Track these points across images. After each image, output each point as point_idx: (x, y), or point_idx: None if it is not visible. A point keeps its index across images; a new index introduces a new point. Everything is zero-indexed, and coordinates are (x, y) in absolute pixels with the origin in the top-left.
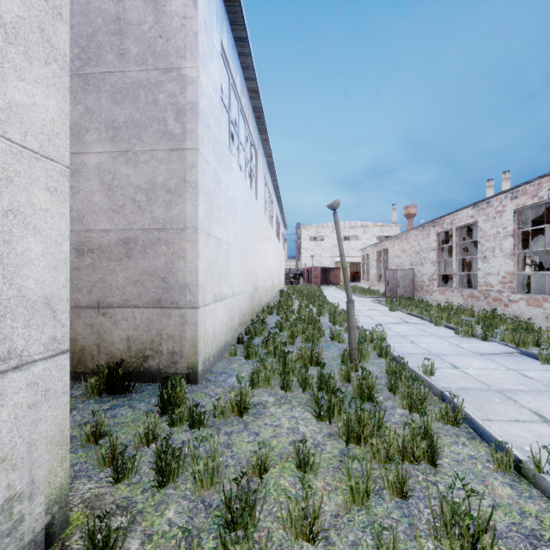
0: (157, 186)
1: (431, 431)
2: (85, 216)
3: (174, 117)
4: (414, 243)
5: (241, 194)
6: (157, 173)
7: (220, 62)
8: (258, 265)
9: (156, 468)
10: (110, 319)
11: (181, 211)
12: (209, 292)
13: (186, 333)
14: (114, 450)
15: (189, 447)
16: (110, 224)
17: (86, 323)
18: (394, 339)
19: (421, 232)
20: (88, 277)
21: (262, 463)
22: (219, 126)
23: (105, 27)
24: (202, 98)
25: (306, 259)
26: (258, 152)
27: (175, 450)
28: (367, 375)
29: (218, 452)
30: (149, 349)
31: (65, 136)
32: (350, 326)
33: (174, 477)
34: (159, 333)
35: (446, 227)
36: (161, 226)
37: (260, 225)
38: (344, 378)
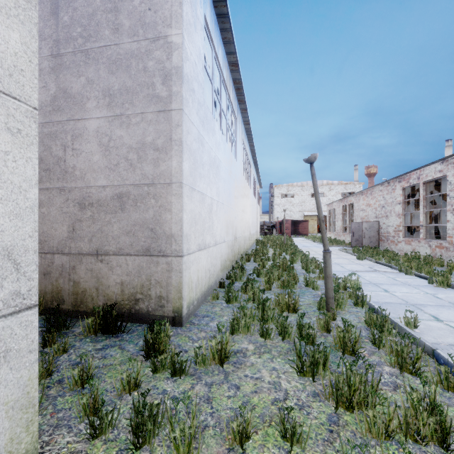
0: (147, 145)
1: (440, 407)
2: (86, 174)
3: (161, 81)
4: (379, 198)
5: (222, 155)
6: (147, 133)
7: (203, 34)
8: (237, 218)
9: (131, 430)
10: (107, 265)
11: (168, 167)
12: (193, 242)
13: (172, 280)
14: (95, 401)
15: (166, 408)
16: (107, 181)
17: (87, 268)
18: (367, 287)
19: (386, 187)
20: (88, 227)
21: (243, 433)
22: (203, 92)
23: (102, 6)
24: (186, 63)
25: (278, 213)
26: (237, 120)
27: (153, 407)
28: (350, 328)
29: (198, 407)
30: (140, 293)
31: (32, 74)
32: (326, 276)
33: (150, 439)
34: (148, 278)
35: (412, 182)
36: (150, 181)
37: (239, 183)
38: (322, 327)
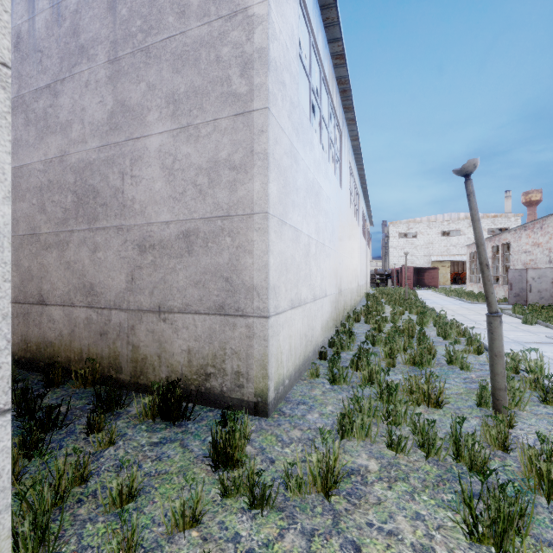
0: (220, 163)
1: None
2: (147, 207)
3: (240, 72)
4: None
5: (323, 178)
6: (220, 147)
7: (298, 8)
8: (342, 264)
9: None
10: (170, 326)
11: (248, 192)
12: (283, 296)
13: (254, 350)
14: (128, 547)
15: None
16: (170, 215)
17: (147, 329)
18: None
19: None
20: (149, 276)
21: None
22: (297, 88)
23: None
24: (274, 43)
25: (394, 258)
26: (342, 133)
27: None
28: None
29: None
30: (211, 365)
31: None
32: (494, 354)
33: None
34: (222, 346)
35: None
36: (225, 213)
37: (345, 218)
38: (494, 441)
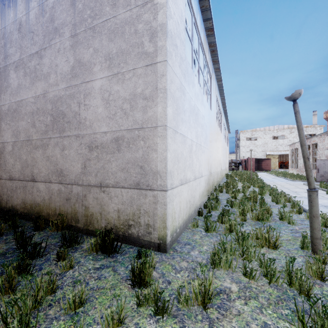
0: (137, 95)
1: None
2: (93, 123)
3: (149, 39)
4: None
5: (200, 104)
6: (137, 85)
7: None
8: (212, 156)
9: None
10: (107, 195)
11: (154, 113)
12: (176, 177)
13: (158, 211)
14: None
15: None
16: (107, 128)
17: (94, 197)
18: None
19: None
20: (95, 165)
21: None
22: (184, 49)
23: None
24: (170, 20)
25: (243, 153)
26: (212, 77)
27: None
28: None
29: None
30: (132, 220)
31: None
32: (312, 215)
33: None
34: (138, 208)
35: None
36: (140, 126)
37: (213, 129)
38: (315, 274)
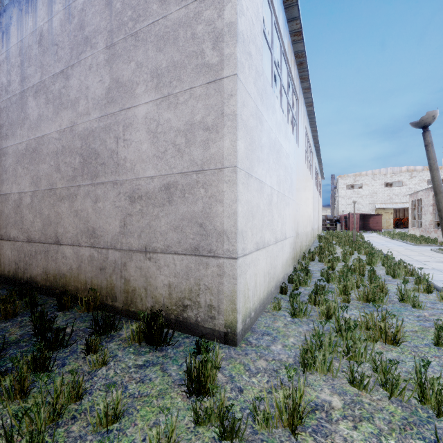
0: (195, 125)
1: None
2: (136, 165)
3: (212, 46)
4: None
5: (283, 138)
6: (195, 111)
7: None
8: (299, 211)
9: None
10: (154, 263)
11: (219, 149)
12: (249, 240)
13: (224, 287)
14: None
15: None
16: (154, 171)
17: (136, 266)
18: None
19: None
20: (137, 222)
21: None
22: (261, 59)
23: None
24: (241, 18)
25: (342, 206)
26: (299, 100)
27: None
28: None
29: None
30: (188, 298)
31: None
32: None
33: None
34: (197, 282)
35: None
36: (199, 168)
37: (301, 172)
38: None
